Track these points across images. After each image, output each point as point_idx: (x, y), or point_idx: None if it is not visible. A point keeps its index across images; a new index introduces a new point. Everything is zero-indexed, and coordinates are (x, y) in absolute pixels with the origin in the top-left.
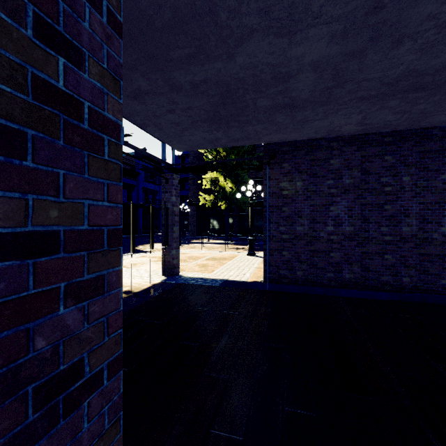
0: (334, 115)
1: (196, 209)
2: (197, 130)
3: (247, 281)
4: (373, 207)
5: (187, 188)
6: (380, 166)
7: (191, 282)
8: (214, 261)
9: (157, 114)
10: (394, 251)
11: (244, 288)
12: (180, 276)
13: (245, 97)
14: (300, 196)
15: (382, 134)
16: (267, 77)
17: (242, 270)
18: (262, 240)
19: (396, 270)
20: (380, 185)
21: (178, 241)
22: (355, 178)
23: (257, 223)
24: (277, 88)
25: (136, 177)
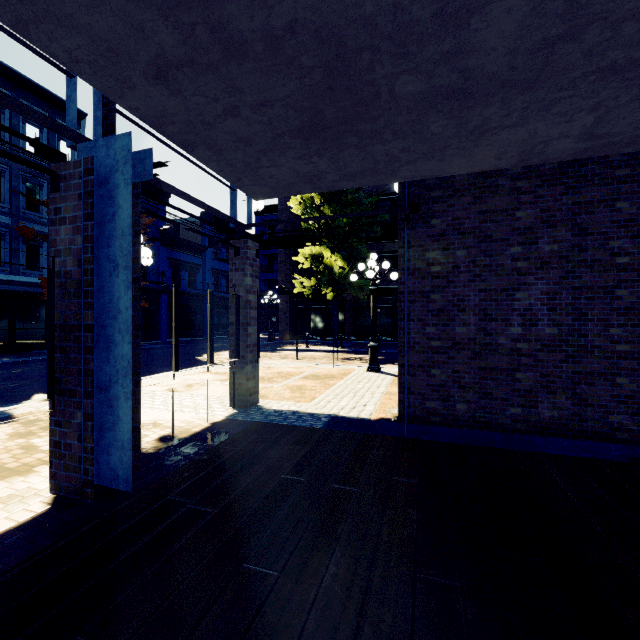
0: (541, 115)
1: (289, 299)
2: (284, 155)
3: (371, 419)
4: (594, 292)
5: (276, 269)
6: (607, 220)
7: (276, 420)
8: (315, 381)
9: (208, 119)
10: (633, 370)
11: (367, 434)
12: (260, 408)
13: (374, 71)
14: (461, 275)
15: (611, 164)
16: (423, 14)
17: (360, 396)
18: (388, 345)
19: (637, 405)
20: (607, 253)
21: (255, 350)
22: (562, 242)
23: (380, 320)
24: (441, 45)
25: (202, 253)
